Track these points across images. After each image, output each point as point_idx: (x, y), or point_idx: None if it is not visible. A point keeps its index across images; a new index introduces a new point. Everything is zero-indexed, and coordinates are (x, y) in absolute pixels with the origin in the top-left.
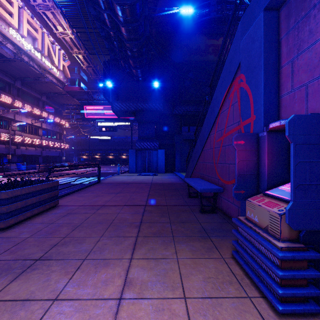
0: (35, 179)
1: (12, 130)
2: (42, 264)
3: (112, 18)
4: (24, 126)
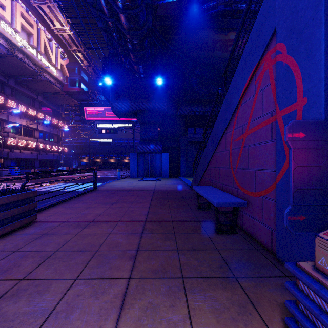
0: (1, 189)
1: (5, 132)
2: None
3: (110, 4)
4: (18, 127)
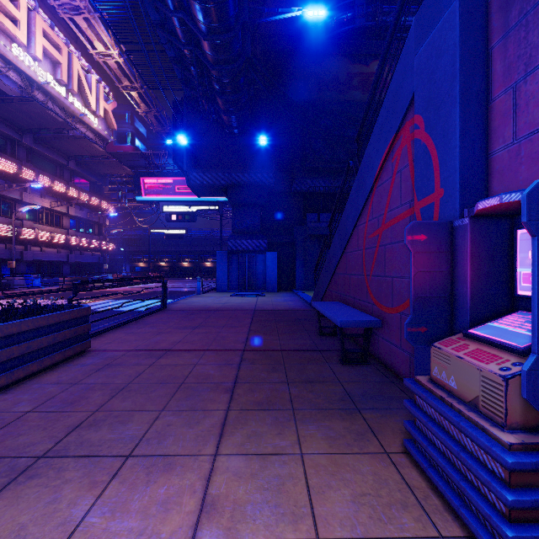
0: (47, 304)
1: (18, 219)
2: (48, 466)
3: (186, 25)
4: (38, 212)
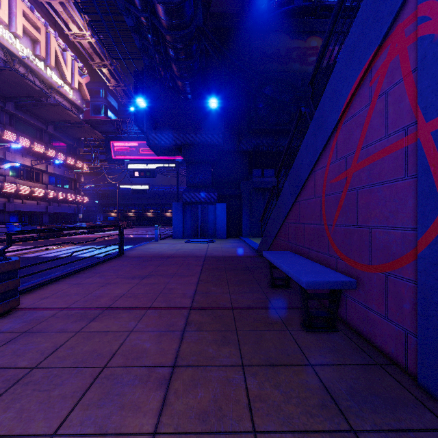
0: None
1: (1, 175)
2: None
3: None
4: (20, 169)
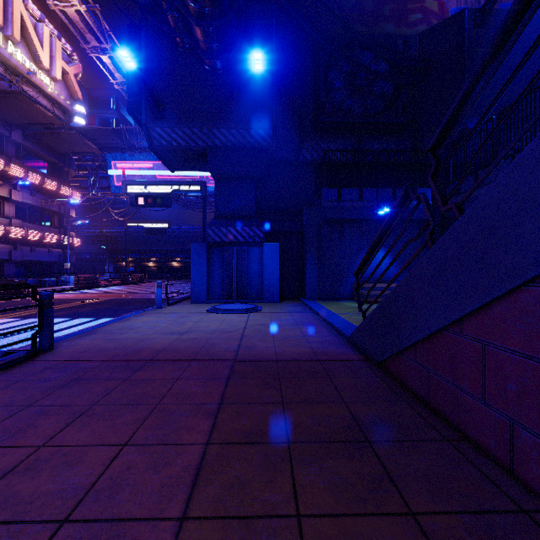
0: None
1: None
2: None
3: None
4: None
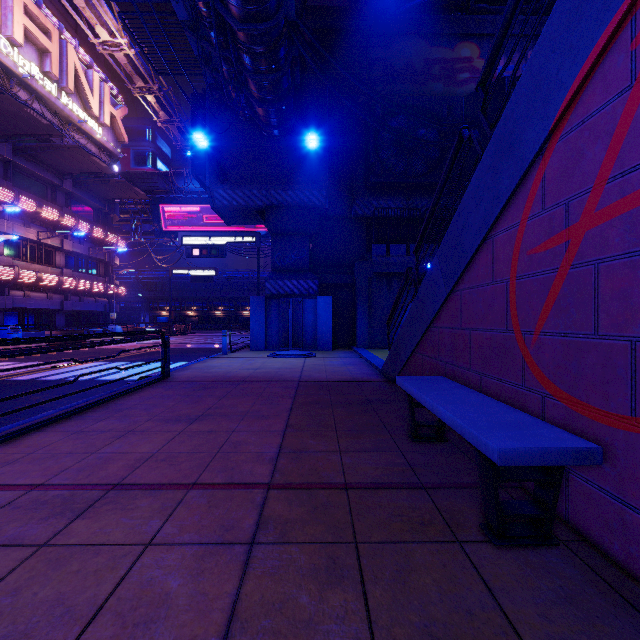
0: None
1: None
2: None
3: None
4: (20, 245)
